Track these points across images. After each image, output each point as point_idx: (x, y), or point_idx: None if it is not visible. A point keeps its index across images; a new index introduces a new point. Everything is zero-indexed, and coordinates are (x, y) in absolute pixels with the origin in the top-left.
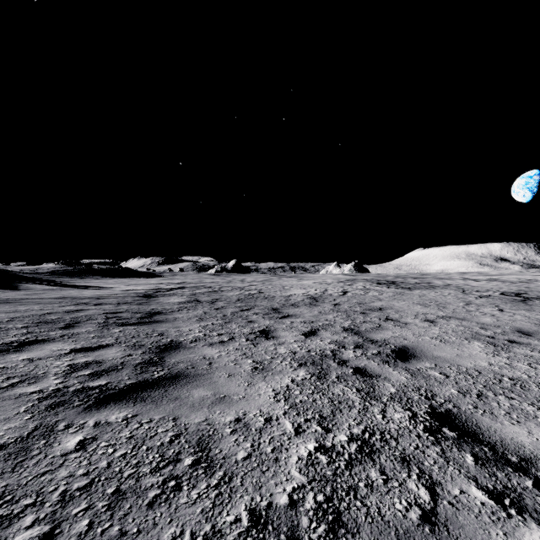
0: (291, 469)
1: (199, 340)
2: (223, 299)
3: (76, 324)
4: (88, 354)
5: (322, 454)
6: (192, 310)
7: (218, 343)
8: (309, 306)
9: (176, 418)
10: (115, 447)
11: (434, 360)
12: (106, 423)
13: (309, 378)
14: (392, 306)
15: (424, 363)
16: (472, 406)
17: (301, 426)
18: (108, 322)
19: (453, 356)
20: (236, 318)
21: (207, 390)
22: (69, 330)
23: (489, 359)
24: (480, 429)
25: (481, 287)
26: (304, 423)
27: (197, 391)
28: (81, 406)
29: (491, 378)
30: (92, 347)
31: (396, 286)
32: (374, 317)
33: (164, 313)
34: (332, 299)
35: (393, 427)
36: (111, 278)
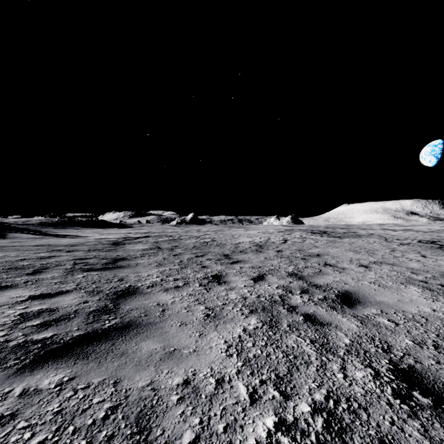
0: None
1: (156, 285)
2: (181, 247)
3: (44, 270)
4: (44, 301)
5: (284, 434)
6: (153, 256)
7: (173, 289)
8: (255, 253)
9: (118, 381)
10: (34, 429)
11: (378, 306)
12: (35, 391)
13: (261, 327)
14: (328, 253)
15: (370, 309)
16: (433, 360)
17: (257, 391)
18: (74, 268)
19: (395, 301)
20: (191, 263)
21: (156, 342)
22: (35, 276)
23: (430, 304)
24: None
25: (399, 236)
26: (259, 386)
27: (146, 343)
28: (14, 366)
29: (440, 325)
30: (51, 293)
31: (328, 235)
32: (314, 263)
33: (128, 259)
34: (275, 246)
35: (358, 391)
36: (89, 228)
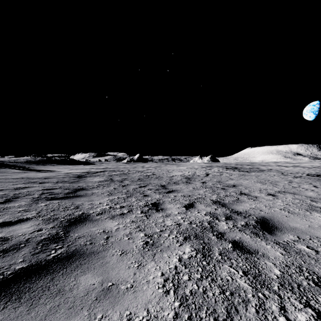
0: None
1: (104, 212)
2: (129, 179)
3: (14, 199)
4: (2, 230)
5: None
6: (106, 187)
7: (119, 216)
8: (185, 184)
9: None
10: None
11: (294, 232)
12: None
13: (195, 256)
14: (241, 184)
15: (288, 235)
16: None
17: None
18: (40, 197)
19: (307, 227)
20: (136, 193)
21: (95, 275)
22: (5, 204)
23: None
24: None
25: (291, 170)
26: None
27: (85, 277)
28: None
29: None
30: (12, 221)
31: (239, 170)
32: (231, 192)
33: (86, 189)
34: (200, 178)
35: None
36: (62, 165)
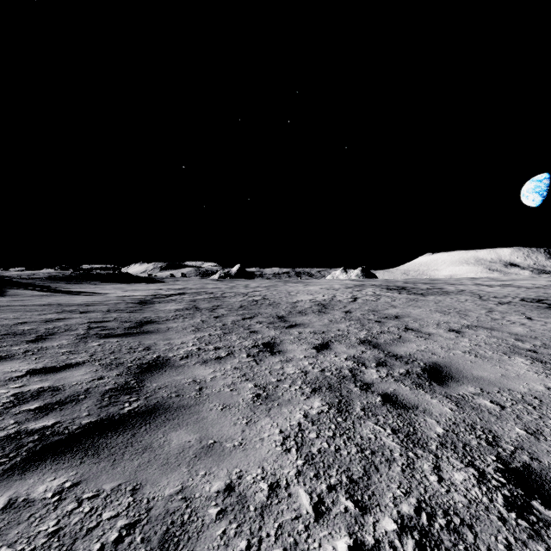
0: None
1: (191, 356)
2: (224, 306)
3: (49, 336)
4: (46, 378)
5: None
6: (189, 319)
7: (214, 360)
8: (318, 314)
9: (138, 487)
10: None
11: (477, 383)
12: (25, 503)
13: (326, 411)
14: (409, 314)
15: (467, 386)
16: None
17: (323, 500)
18: (88, 334)
19: (498, 377)
20: (237, 328)
21: (190, 432)
22: (38, 344)
23: (543, 380)
24: None
25: (497, 293)
26: (326, 493)
27: (176, 434)
28: None
29: None
30: (56, 366)
31: (408, 292)
32: (391, 327)
33: (157, 322)
34: (342, 305)
35: (459, 500)
36: (110, 283)
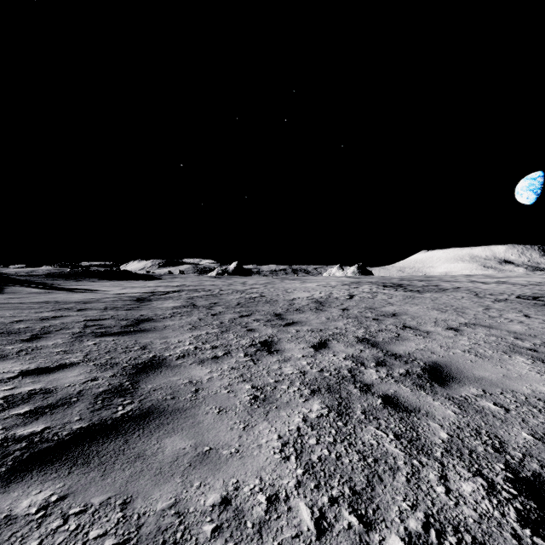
0: None
1: (188, 355)
2: (221, 304)
3: (44, 335)
4: (39, 379)
5: None
6: (186, 317)
7: (211, 360)
8: (315, 311)
9: (128, 500)
10: None
11: (478, 383)
12: (6, 520)
13: (326, 414)
14: (406, 311)
15: (469, 387)
16: None
17: (325, 515)
18: (84, 332)
19: (500, 377)
20: (234, 326)
21: (185, 438)
22: (32, 343)
23: None
24: None
25: (493, 290)
26: (328, 506)
27: (171, 440)
28: None
29: None
30: (50, 367)
31: (404, 289)
32: (389, 324)
33: (154, 320)
34: (339, 303)
35: (469, 514)
36: (109, 280)
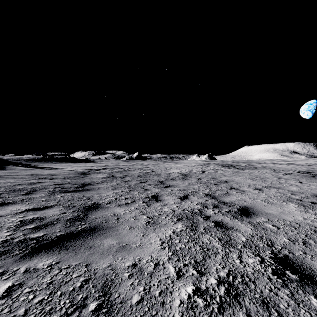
0: (175, 313)
1: (112, 202)
2: (129, 176)
3: (34, 191)
4: (35, 213)
5: (199, 297)
6: (110, 182)
7: (124, 204)
8: (182, 180)
9: (88, 264)
10: (35, 293)
11: (266, 216)
12: (34, 270)
13: (185, 230)
14: (233, 180)
15: (261, 218)
16: (301, 252)
17: (181, 270)
18: (55, 190)
19: (278, 213)
20: (137, 187)
21: (114, 239)
22: (28, 195)
23: (303, 215)
24: (313, 271)
25: (284, 168)
26: (183, 267)
27: (106, 240)
28: (19, 254)
29: (308, 229)
30: (40, 207)
31: (234, 168)
32: (223, 187)
33: (92, 184)
34: (196, 175)
35: (249, 270)
36: (64, 163)
